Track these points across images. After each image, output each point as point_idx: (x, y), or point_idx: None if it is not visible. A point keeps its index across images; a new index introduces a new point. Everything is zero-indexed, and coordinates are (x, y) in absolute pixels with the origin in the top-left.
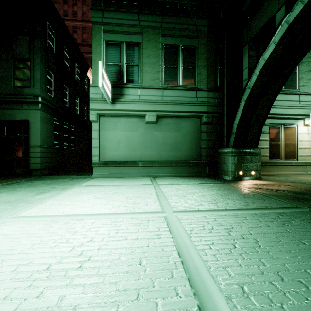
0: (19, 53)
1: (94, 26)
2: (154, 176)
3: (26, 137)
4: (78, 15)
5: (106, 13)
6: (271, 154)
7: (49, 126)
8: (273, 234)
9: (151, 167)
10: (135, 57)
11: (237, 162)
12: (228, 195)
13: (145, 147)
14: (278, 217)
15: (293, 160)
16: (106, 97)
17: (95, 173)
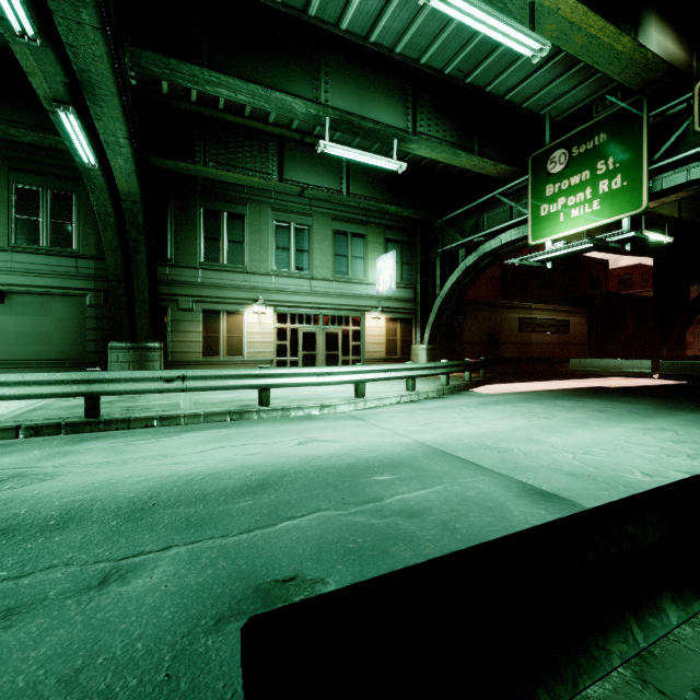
0: None
1: None
2: None
3: None
4: None
5: None
6: (207, 349)
7: None
8: None
9: None
10: None
11: (121, 360)
12: None
13: None
14: None
15: (240, 357)
16: None
17: None
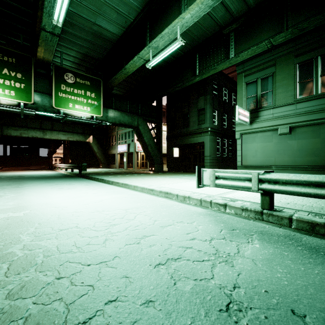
0: (200, 106)
1: (238, 76)
2: None
3: (203, 151)
4: None
5: (246, 63)
6: None
7: (214, 143)
8: None
9: (284, 171)
10: (269, 85)
11: None
12: None
13: (279, 154)
14: None
15: None
16: (244, 123)
17: None
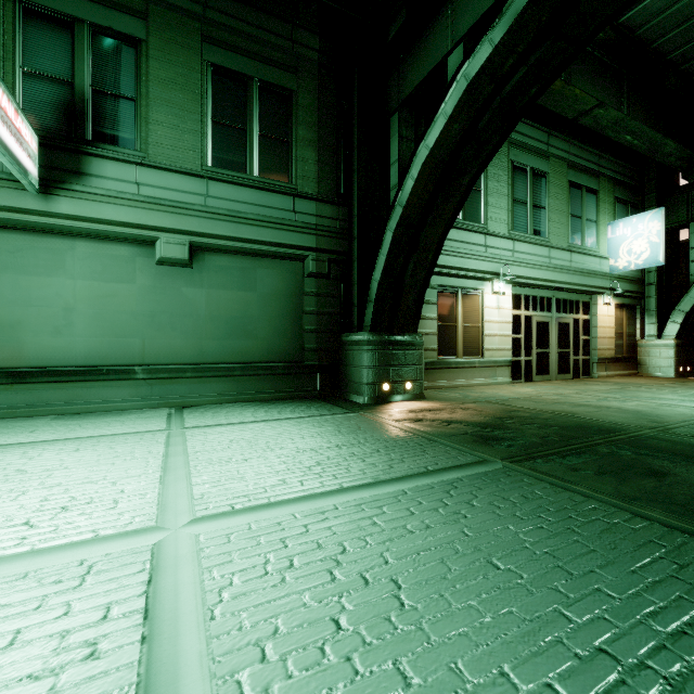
0: None
1: None
2: (182, 405)
3: None
4: None
5: None
6: (442, 346)
7: None
8: (435, 551)
9: (174, 382)
10: (123, 75)
11: (380, 363)
12: (354, 444)
13: (157, 327)
14: (449, 496)
15: (476, 357)
16: (14, 171)
17: None
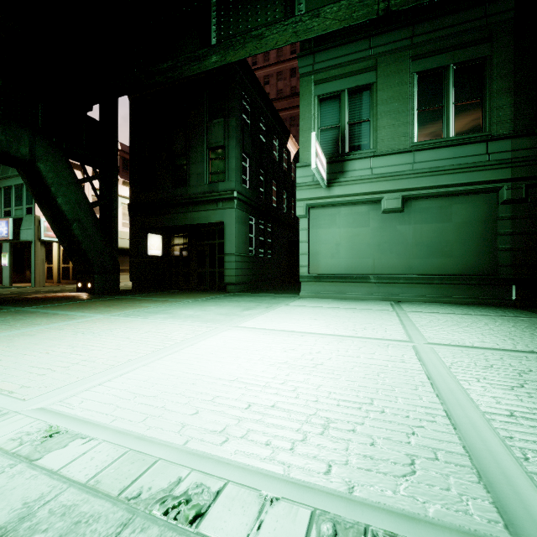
0: (214, 140)
1: (302, 81)
2: (397, 300)
3: (220, 243)
4: (271, 56)
5: (318, 55)
6: None
7: (244, 227)
8: None
9: (391, 285)
10: (363, 109)
11: None
12: None
13: (381, 252)
14: None
15: None
16: (320, 181)
17: (303, 291)
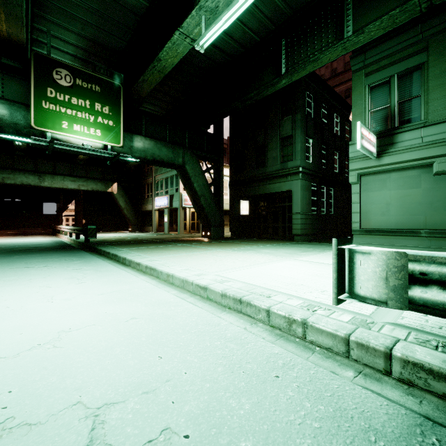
0: (285, 132)
1: (354, 76)
2: None
3: (289, 205)
4: None
5: (369, 52)
6: None
7: (308, 192)
8: None
9: (445, 239)
10: (413, 87)
11: None
12: None
13: (433, 209)
14: None
15: None
16: (368, 155)
17: (355, 242)
